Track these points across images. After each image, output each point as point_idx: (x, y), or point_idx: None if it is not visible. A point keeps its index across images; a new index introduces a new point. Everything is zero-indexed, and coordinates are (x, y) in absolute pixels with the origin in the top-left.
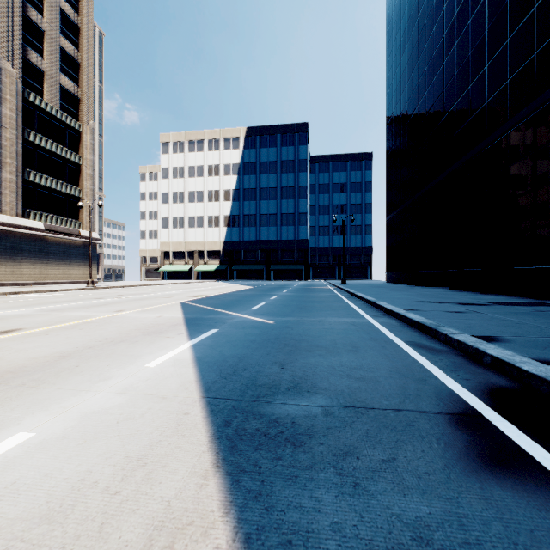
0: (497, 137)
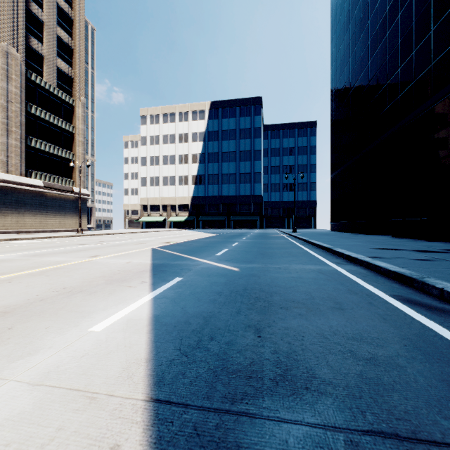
0: (442, 96)
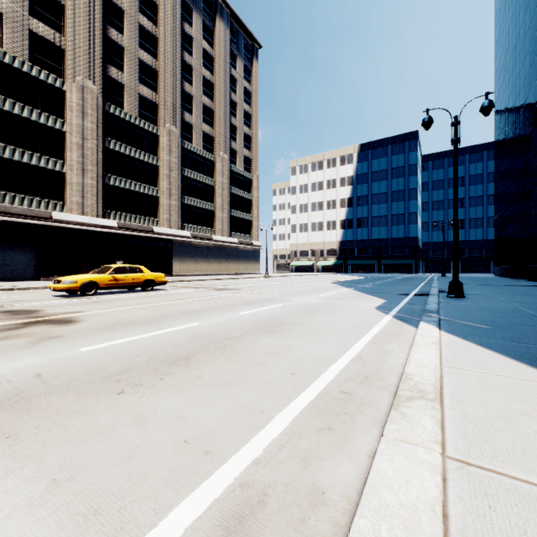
0: None
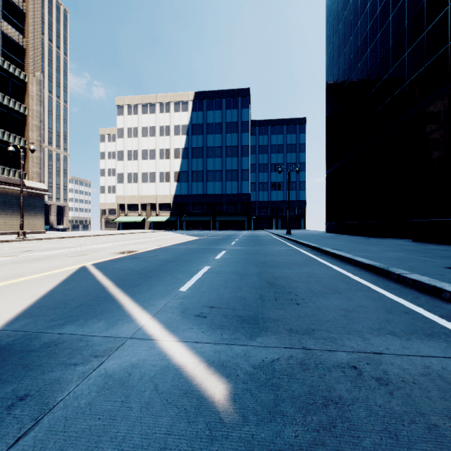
0: None
